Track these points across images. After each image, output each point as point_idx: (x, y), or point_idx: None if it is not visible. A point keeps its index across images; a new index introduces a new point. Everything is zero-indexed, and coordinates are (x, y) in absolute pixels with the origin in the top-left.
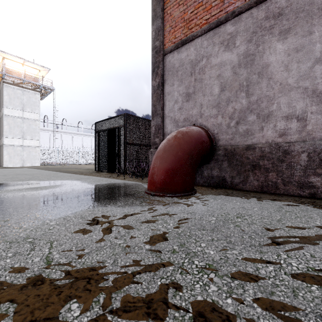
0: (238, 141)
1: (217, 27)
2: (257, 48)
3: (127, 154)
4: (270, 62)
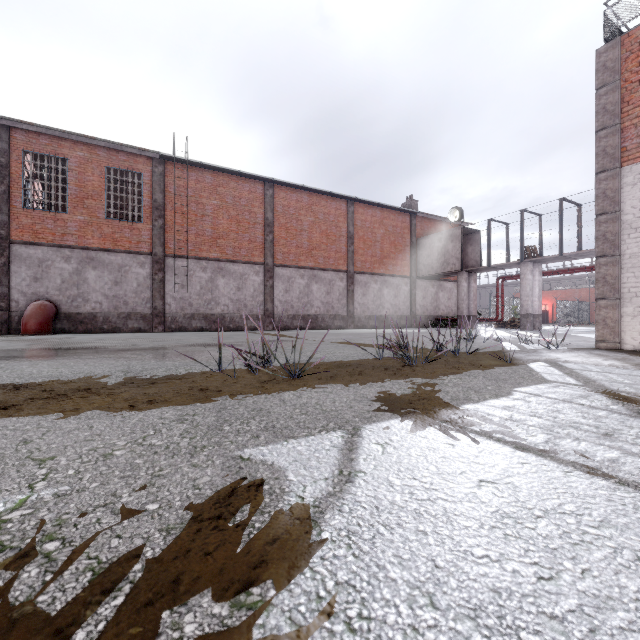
0: (73, 310)
1: (60, 248)
2: (83, 269)
3: None
4: (89, 277)
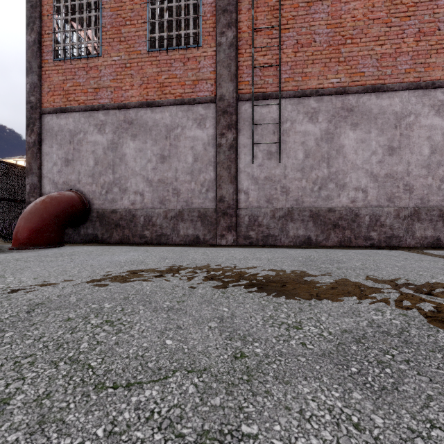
0: (107, 206)
1: (92, 111)
2: (119, 140)
3: None
4: (127, 153)
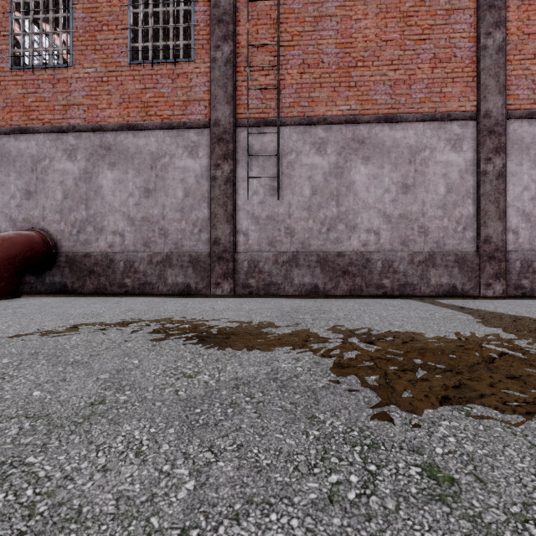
0: (80, 248)
1: (60, 133)
2: (94, 169)
3: None
4: (103, 185)
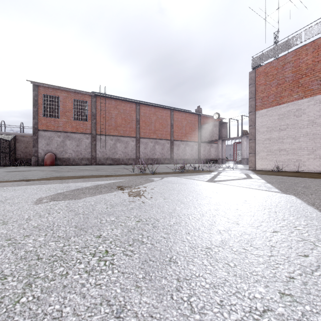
0: (61, 156)
1: (56, 132)
2: (65, 140)
3: (0, 157)
4: (67, 143)
